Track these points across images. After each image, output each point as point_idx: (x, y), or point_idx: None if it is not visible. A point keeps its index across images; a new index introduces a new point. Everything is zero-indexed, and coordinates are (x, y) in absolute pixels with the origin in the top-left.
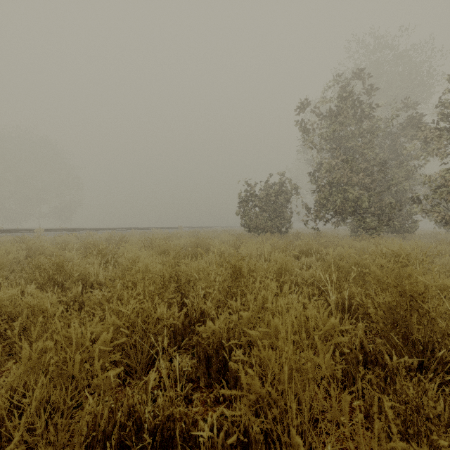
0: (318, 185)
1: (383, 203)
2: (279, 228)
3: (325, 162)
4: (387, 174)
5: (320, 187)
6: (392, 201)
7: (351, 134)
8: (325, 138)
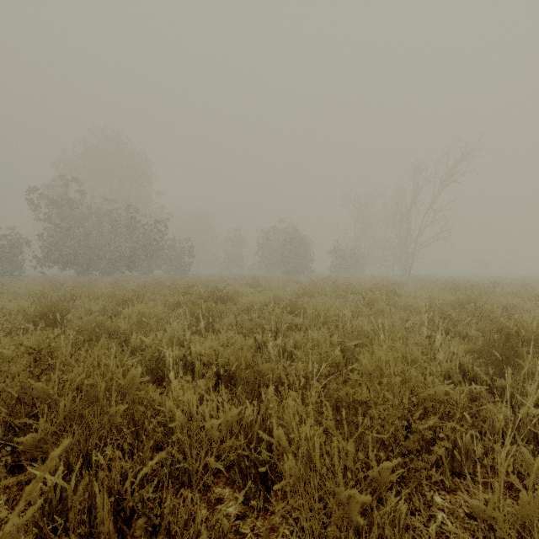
0: (43, 244)
1: (87, 258)
2: (11, 272)
3: (47, 231)
4: (98, 239)
5: (43, 246)
6: (95, 256)
7: (67, 216)
8: (43, 219)
